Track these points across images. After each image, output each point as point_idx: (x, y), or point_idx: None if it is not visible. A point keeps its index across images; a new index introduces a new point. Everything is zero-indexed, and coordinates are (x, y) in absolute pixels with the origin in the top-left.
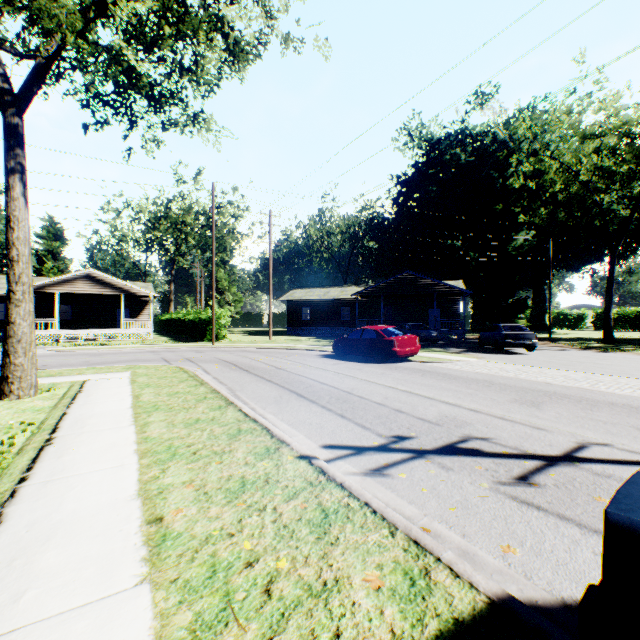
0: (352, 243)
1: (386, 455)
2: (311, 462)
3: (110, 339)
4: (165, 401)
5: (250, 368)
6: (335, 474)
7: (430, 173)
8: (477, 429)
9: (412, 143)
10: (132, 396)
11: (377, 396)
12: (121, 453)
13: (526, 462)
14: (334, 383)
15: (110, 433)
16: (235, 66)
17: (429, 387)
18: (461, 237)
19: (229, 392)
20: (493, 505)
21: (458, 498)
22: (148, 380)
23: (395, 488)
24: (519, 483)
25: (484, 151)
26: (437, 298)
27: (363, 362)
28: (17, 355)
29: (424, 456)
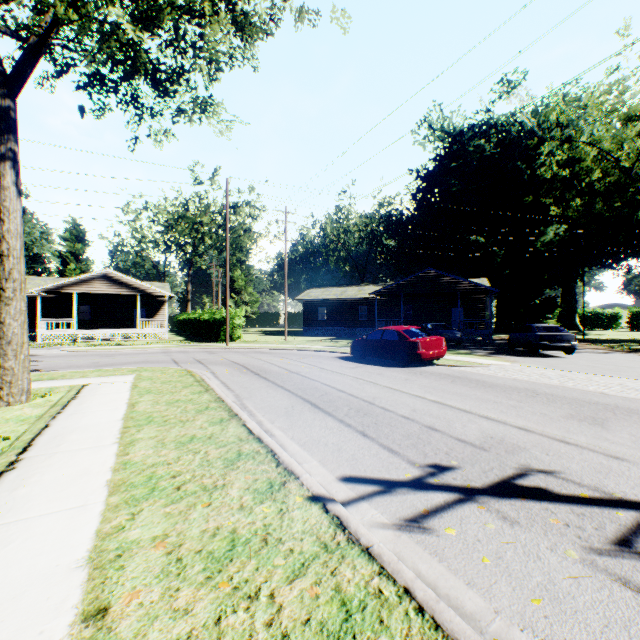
0: (370, 241)
1: (424, 495)
2: (326, 508)
3: (126, 339)
4: (162, 411)
5: (262, 371)
6: (358, 530)
7: (452, 166)
8: (535, 457)
9: (433, 136)
10: (127, 404)
11: (403, 408)
12: (89, 485)
13: (620, 514)
14: (353, 390)
15: (87, 454)
16: (247, 53)
17: (463, 397)
18: (485, 233)
19: (235, 400)
20: (597, 595)
21: (539, 578)
22: (150, 385)
23: (443, 555)
24: (622, 552)
25: (510, 142)
26: (460, 297)
27: (384, 365)
28: (7, 358)
29: (475, 498)
